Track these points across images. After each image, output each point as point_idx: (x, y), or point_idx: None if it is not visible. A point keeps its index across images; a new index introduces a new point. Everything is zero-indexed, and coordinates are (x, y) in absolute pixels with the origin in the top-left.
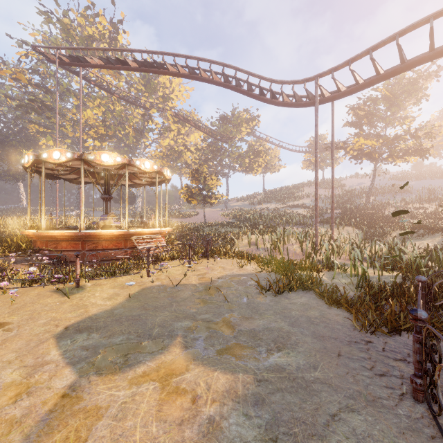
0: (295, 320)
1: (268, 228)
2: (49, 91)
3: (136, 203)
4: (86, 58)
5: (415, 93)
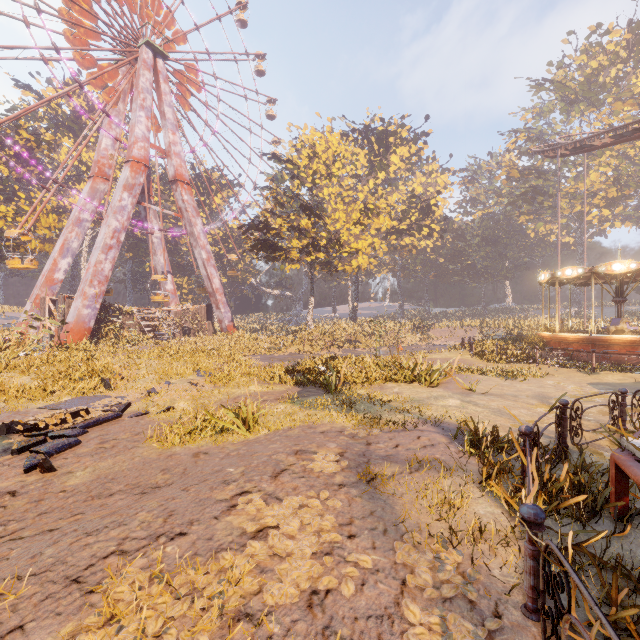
0: None
1: None
2: (541, 173)
3: None
4: (591, 144)
5: None
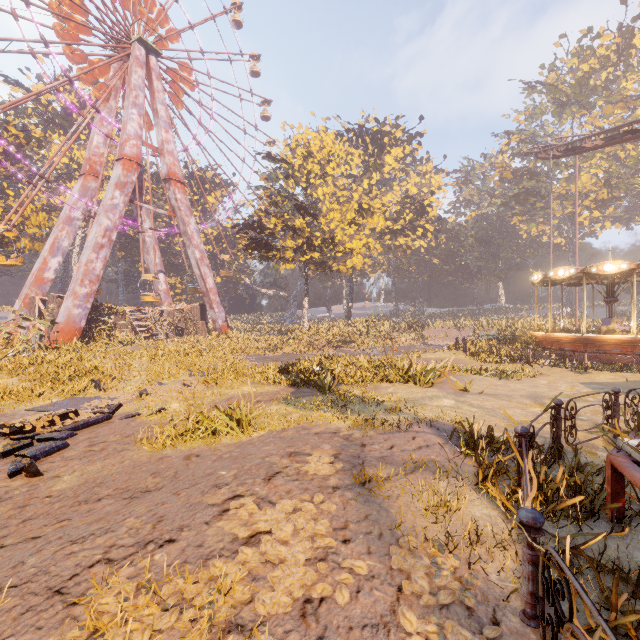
0: None
1: None
2: (533, 174)
3: None
4: (583, 146)
5: None
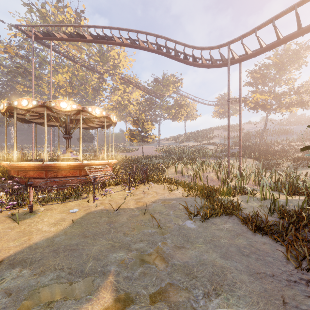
0: (226, 250)
1: (189, 159)
2: (30, 60)
3: (94, 142)
4: (54, 33)
5: (298, 61)
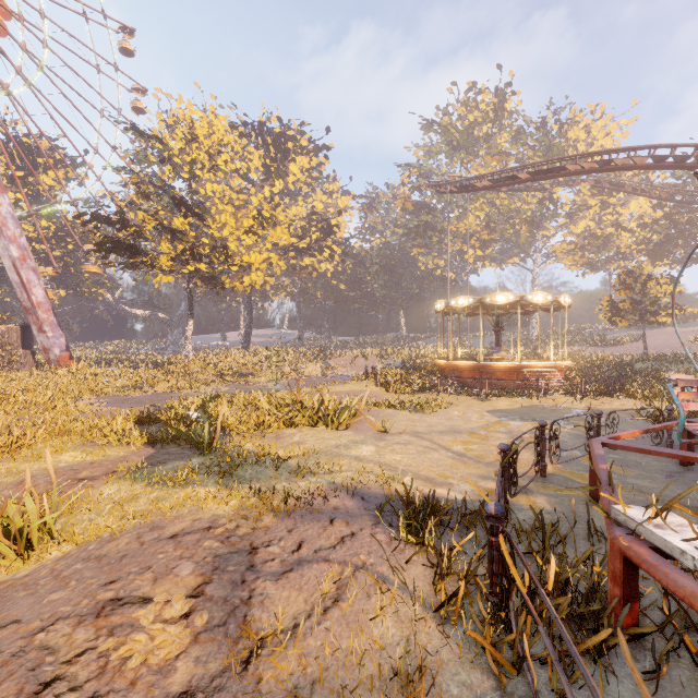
0: None
1: None
2: (431, 209)
3: (531, 325)
4: (475, 185)
5: None
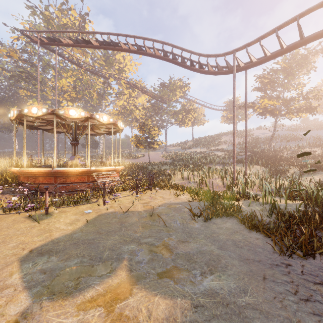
0: (223, 243)
1: (196, 166)
2: (34, 65)
3: (99, 148)
4: (60, 39)
5: (306, 66)
